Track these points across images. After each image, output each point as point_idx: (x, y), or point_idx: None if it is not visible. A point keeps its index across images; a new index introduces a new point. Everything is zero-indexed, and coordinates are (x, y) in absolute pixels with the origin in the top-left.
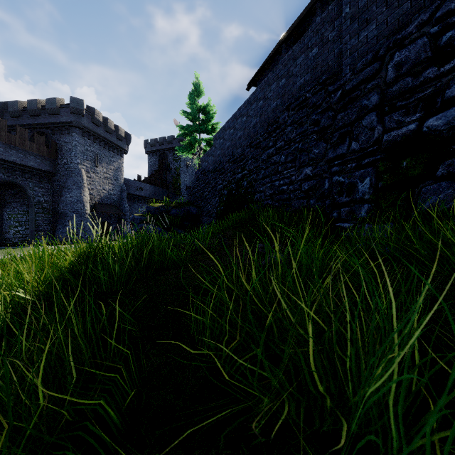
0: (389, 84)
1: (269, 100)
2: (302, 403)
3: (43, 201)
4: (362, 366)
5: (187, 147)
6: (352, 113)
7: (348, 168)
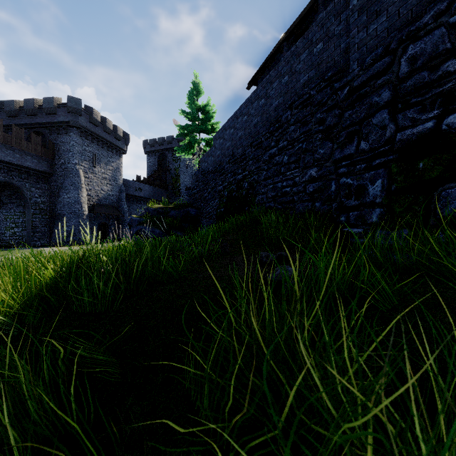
0: (402, 79)
1: (270, 98)
2: None
3: (39, 202)
4: None
5: (186, 147)
6: (361, 111)
7: (357, 169)
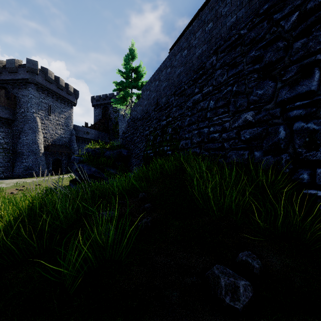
0: None
1: (193, 48)
2: None
3: (3, 143)
4: None
5: (120, 100)
6: None
7: None
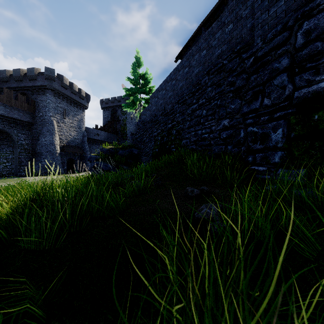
0: (298, 49)
1: (192, 67)
2: None
3: (24, 144)
4: None
5: (131, 104)
6: (264, 75)
7: (261, 120)
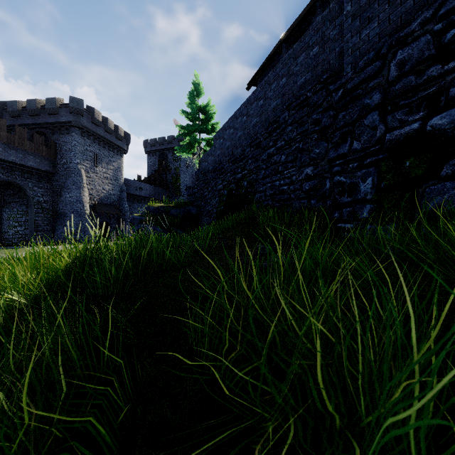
0: (391, 82)
1: (269, 100)
2: (309, 422)
3: (42, 201)
4: (377, 385)
5: (187, 147)
6: (354, 112)
7: (350, 167)
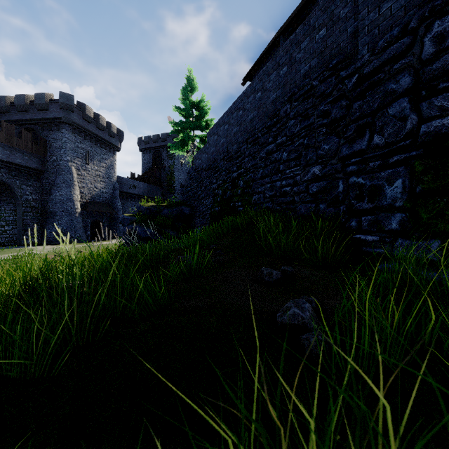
0: (426, 61)
1: (268, 91)
2: None
3: (31, 200)
4: None
5: (180, 144)
6: (374, 100)
7: (370, 167)
